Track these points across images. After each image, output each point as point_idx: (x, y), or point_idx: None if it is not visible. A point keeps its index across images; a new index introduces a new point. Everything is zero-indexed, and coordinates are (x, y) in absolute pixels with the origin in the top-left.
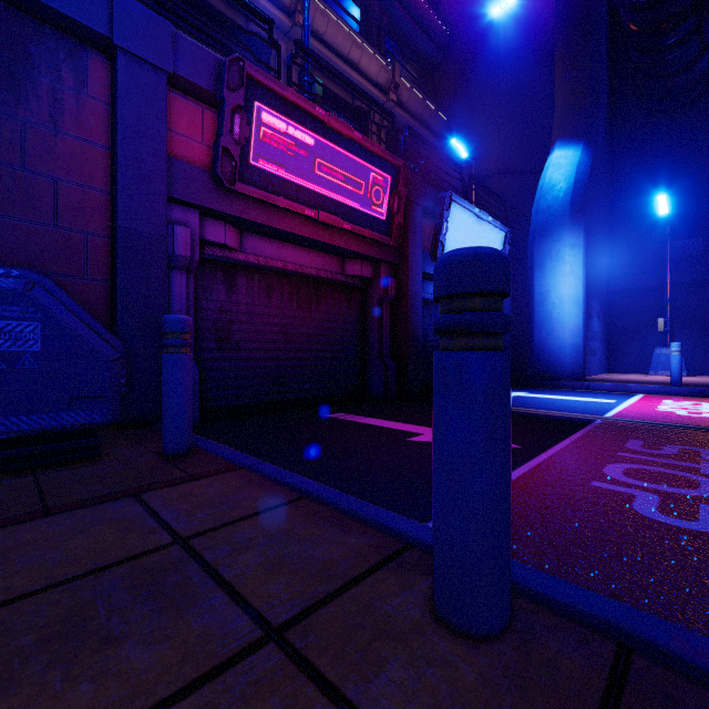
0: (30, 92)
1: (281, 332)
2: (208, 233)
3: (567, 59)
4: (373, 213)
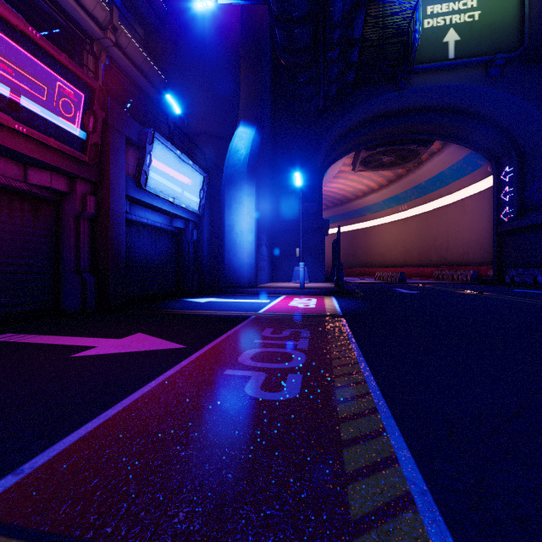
0: None
1: None
2: None
3: (248, 66)
4: (62, 124)
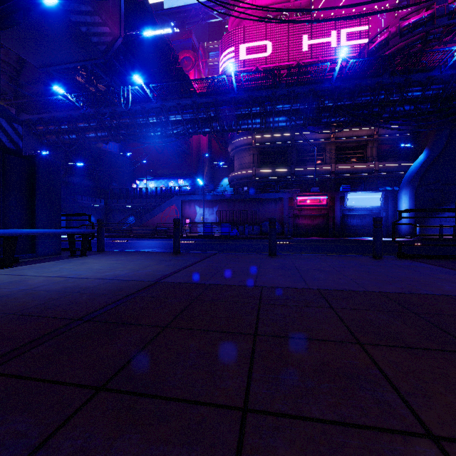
0: (277, 205)
1: (307, 224)
2: (294, 212)
3: None
4: (322, 203)
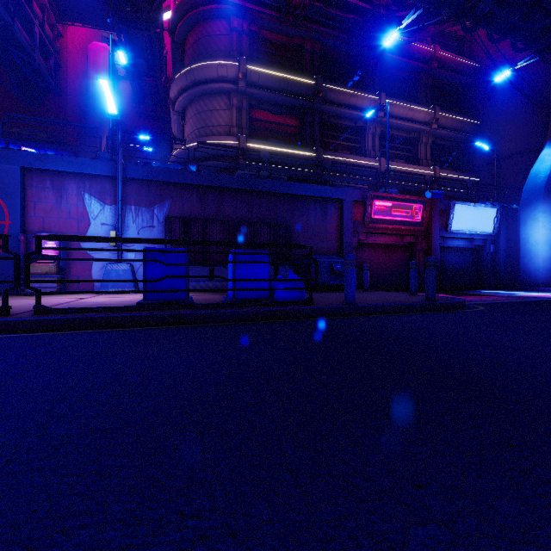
0: (327, 215)
1: (379, 265)
2: (359, 237)
3: None
4: (414, 220)
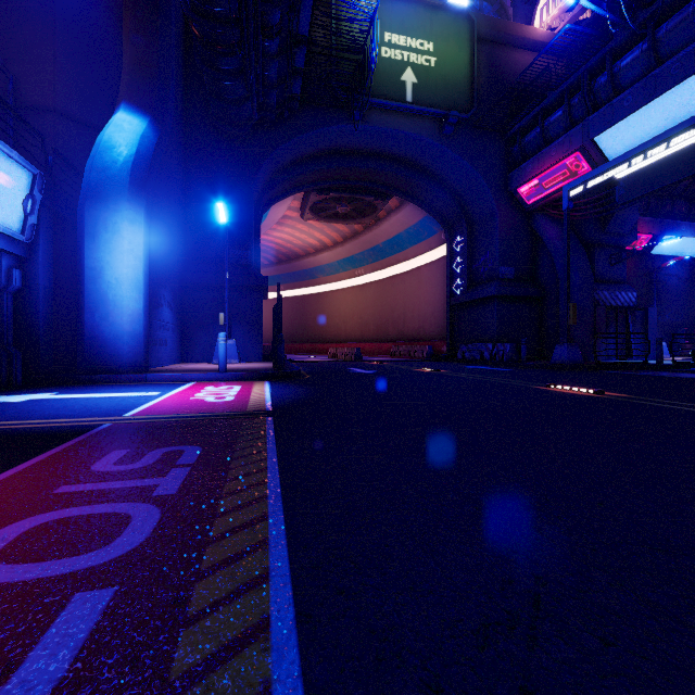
0: None
1: None
2: None
3: (136, 20)
4: None
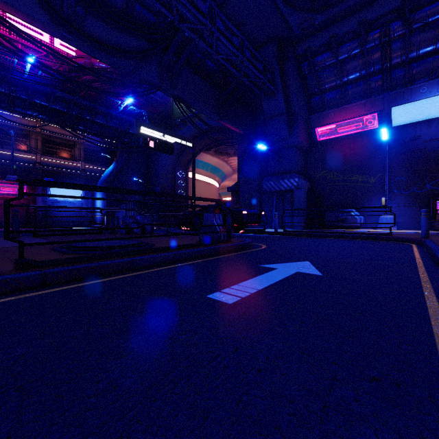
0: None
1: (1, 215)
2: None
3: None
4: None
